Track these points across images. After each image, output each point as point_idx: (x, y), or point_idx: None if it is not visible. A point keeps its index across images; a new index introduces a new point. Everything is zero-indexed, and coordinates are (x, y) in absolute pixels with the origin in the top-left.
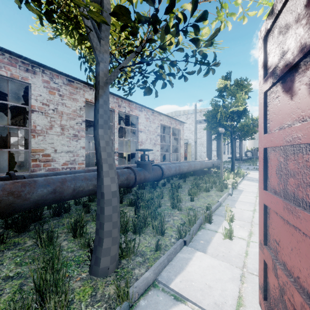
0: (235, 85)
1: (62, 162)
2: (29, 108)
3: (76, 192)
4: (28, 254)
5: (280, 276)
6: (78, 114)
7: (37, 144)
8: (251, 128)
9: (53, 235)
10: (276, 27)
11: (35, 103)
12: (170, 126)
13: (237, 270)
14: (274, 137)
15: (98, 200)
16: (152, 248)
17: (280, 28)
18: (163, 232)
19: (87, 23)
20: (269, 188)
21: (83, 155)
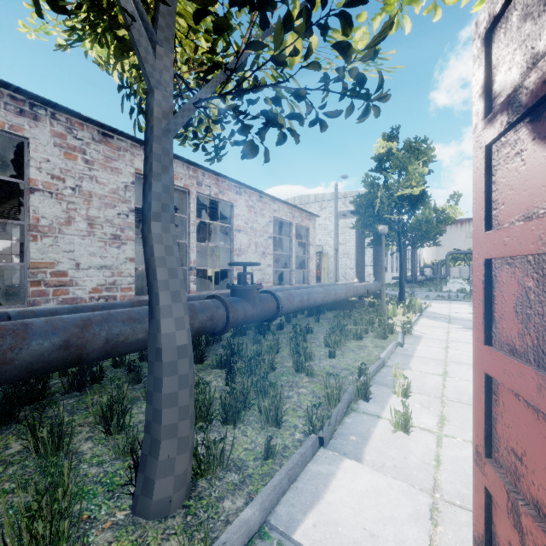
0: (406, 150)
1: (91, 286)
2: (25, 184)
3: (111, 344)
4: (11, 472)
5: (528, 531)
6: (122, 196)
7: (40, 253)
8: (434, 226)
9: (62, 432)
10: (516, 7)
11: (37, 176)
12: (291, 222)
13: (422, 497)
14: (514, 237)
15: (150, 363)
16: (258, 454)
17: (527, 7)
18: (280, 421)
19: (126, 4)
20: (496, 342)
21: (131, 274)
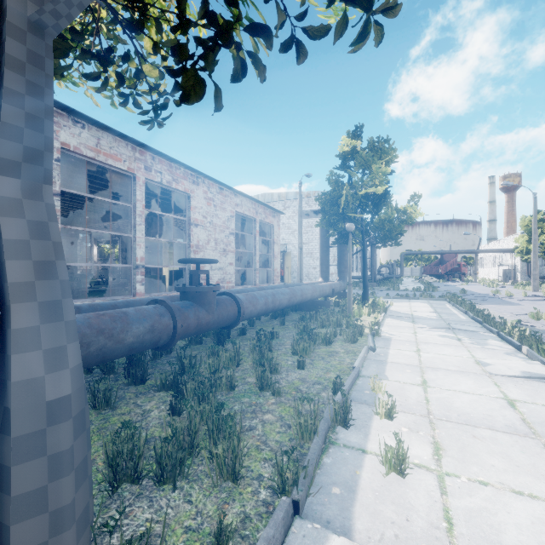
0: (370, 149)
1: None
2: None
3: None
4: None
5: None
6: None
7: None
8: (396, 226)
9: None
10: None
11: None
12: (254, 218)
13: None
14: None
15: None
16: (205, 537)
17: None
18: (239, 475)
19: None
20: None
21: None
